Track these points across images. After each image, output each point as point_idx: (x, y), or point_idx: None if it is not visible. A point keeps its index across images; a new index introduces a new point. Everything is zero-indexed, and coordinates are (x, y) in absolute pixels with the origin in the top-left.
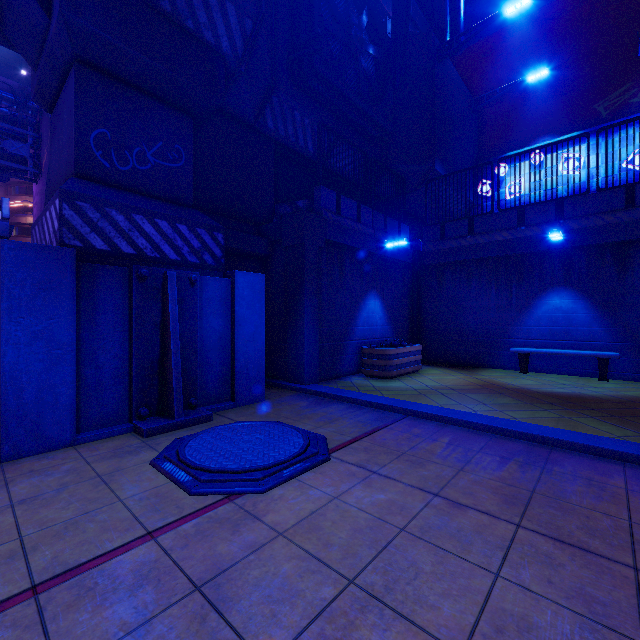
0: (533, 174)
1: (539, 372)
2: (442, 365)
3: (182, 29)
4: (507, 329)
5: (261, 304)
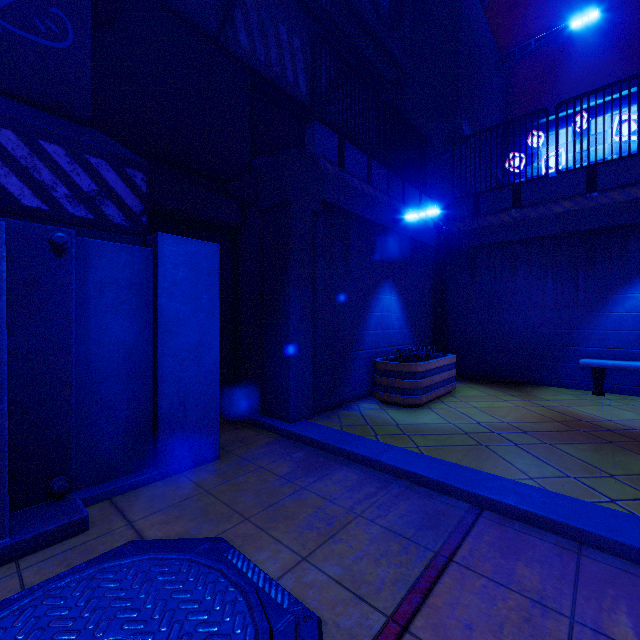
0: (577, 143)
1: (620, 394)
2: (477, 380)
3: None
4: (571, 333)
5: (212, 295)
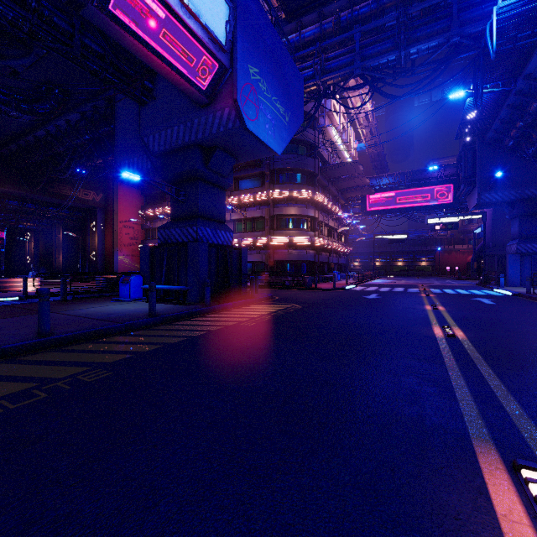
0: None
1: None
2: None
3: None
4: None
5: None
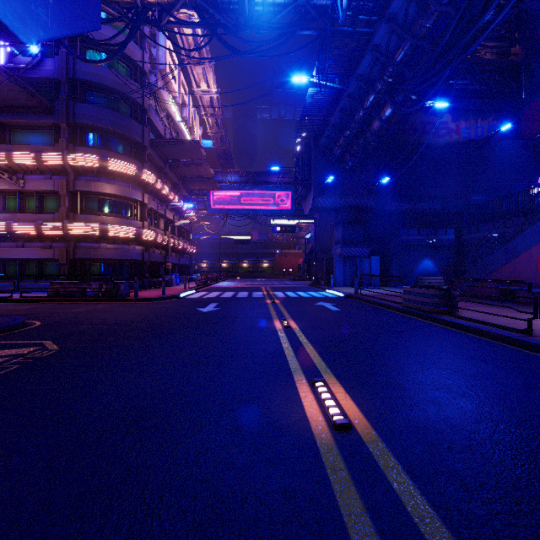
0: None
1: None
2: None
3: (360, 208)
4: None
5: (378, 264)
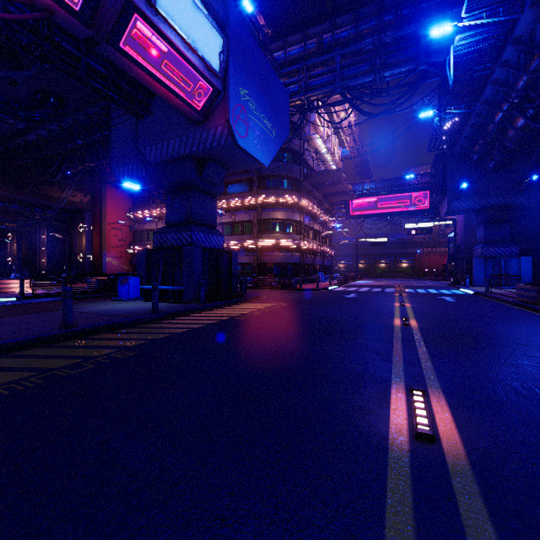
0: None
1: None
2: None
3: (506, 206)
4: None
5: (530, 264)
